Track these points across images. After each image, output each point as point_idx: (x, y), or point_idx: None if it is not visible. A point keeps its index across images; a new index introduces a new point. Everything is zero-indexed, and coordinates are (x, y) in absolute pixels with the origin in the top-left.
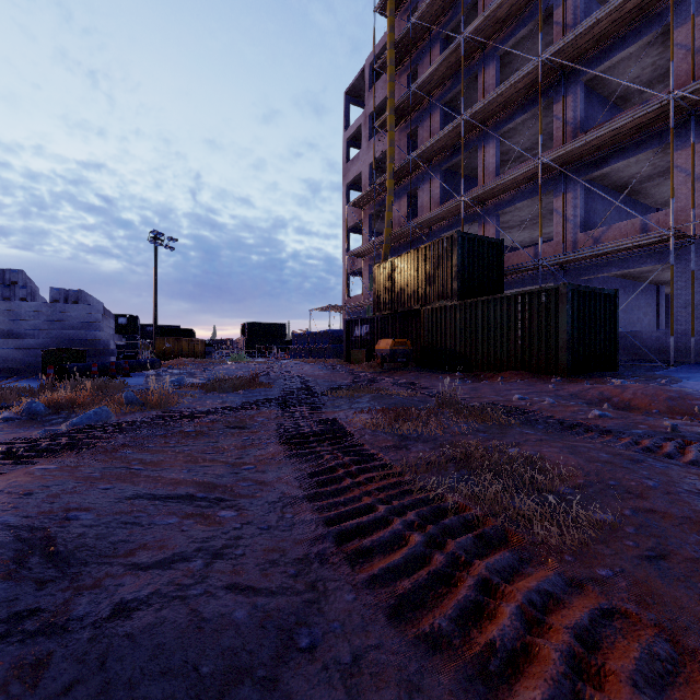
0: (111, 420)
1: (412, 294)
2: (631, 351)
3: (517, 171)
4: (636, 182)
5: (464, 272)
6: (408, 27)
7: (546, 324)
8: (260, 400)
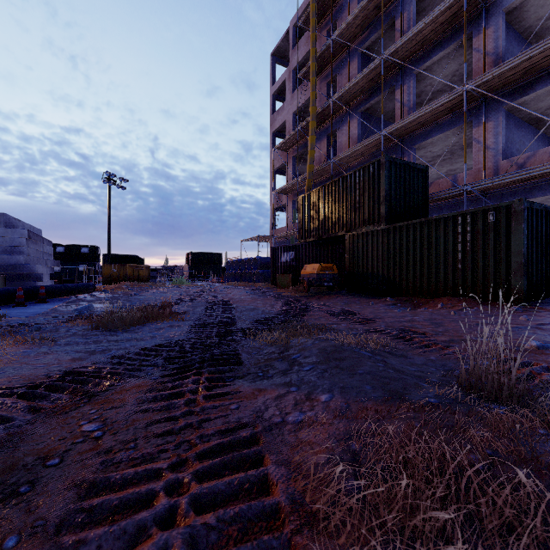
0: None
1: (337, 221)
2: None
3: (439, 101)
4: None
5: (391, 197)
6: None
7: (494, 245)
8: (144, 352)
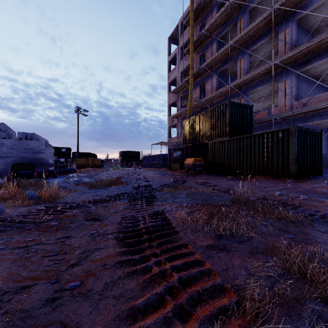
0: (1, 214)
1: (204, 135)
2: (325, 164)
3: (260, 69)
4: (324, 74)
5: (232, 122)
6: (200, 1)
7: (282, 149)
8: (118, 194)
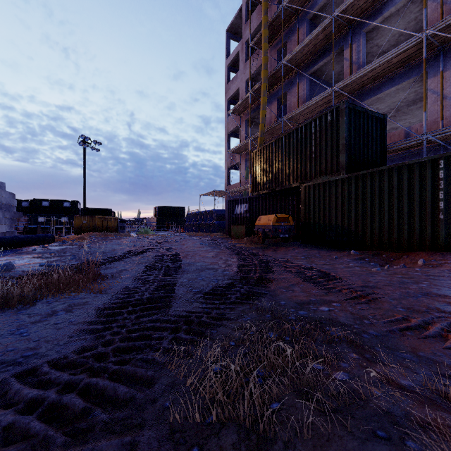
0: None
1: (291, 173)
2: None
3: (395, 50)
4: None
5: (350, 145)
6: None
7: None
8: None
